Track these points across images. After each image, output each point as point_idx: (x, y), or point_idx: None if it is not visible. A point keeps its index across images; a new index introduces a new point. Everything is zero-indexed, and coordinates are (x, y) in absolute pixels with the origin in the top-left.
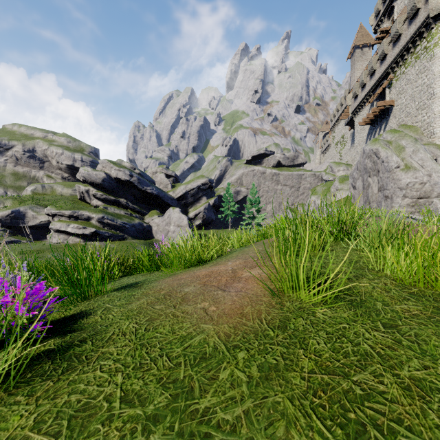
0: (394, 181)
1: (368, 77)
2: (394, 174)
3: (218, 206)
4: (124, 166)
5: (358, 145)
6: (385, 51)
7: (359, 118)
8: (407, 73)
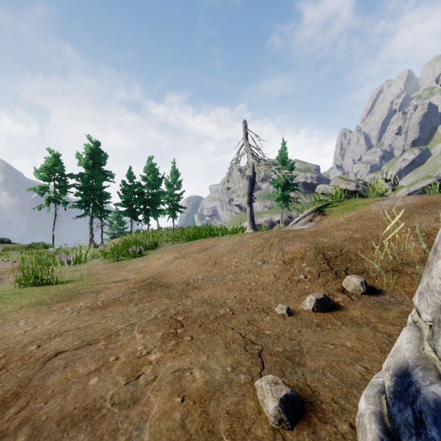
0: None
1: None
2: None
3: None
4: (350, 180)
5: None
6: None
7: None
8: None
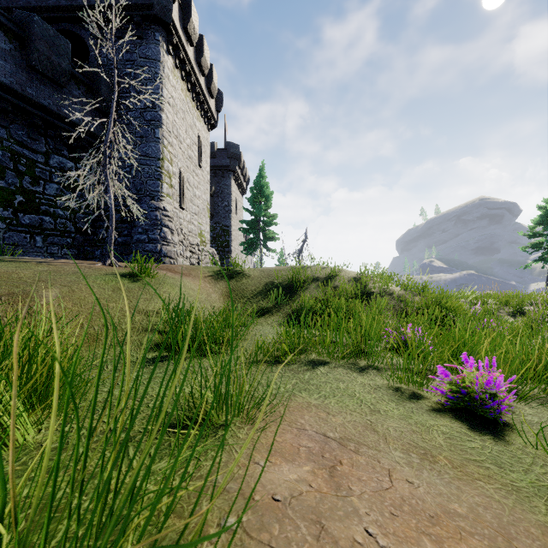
0: None
1: None
2: None
3: None
4: None
5: None
6: None
7: None
8: None
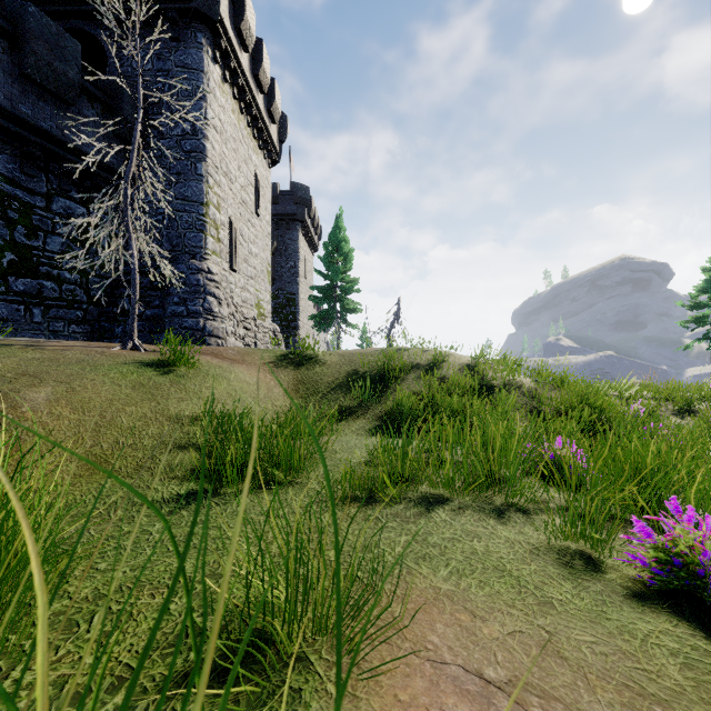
0: None
1: None
2: None
3: None
4: None
5: None
6: None
7: None
8: None
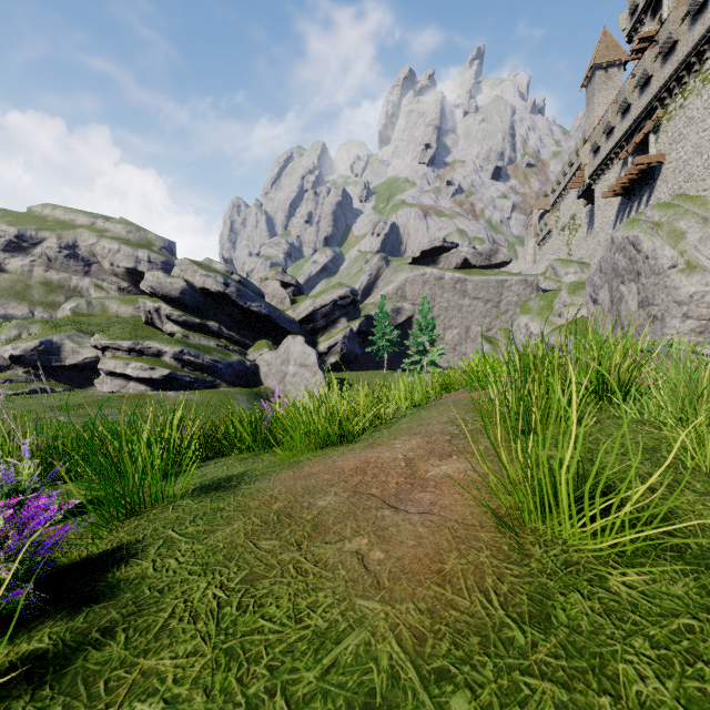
0: (667, 290)
1: (619, 116)
2: (668, 278)
3: (367, 333)
4: (216, 270)
5: (600, 230)
6: (648, 72)
7: (602, 186)
8: (687, 106)
